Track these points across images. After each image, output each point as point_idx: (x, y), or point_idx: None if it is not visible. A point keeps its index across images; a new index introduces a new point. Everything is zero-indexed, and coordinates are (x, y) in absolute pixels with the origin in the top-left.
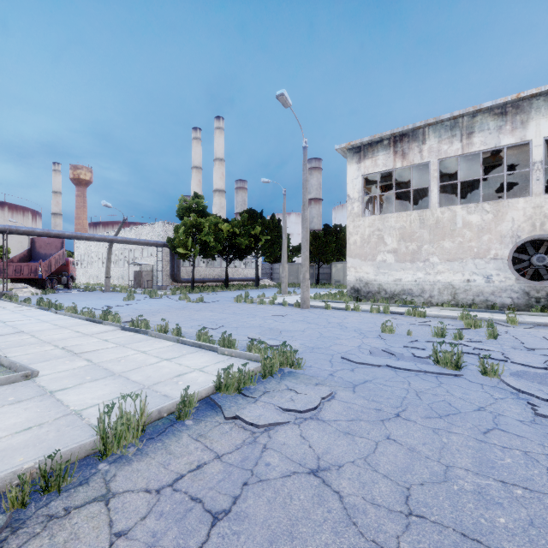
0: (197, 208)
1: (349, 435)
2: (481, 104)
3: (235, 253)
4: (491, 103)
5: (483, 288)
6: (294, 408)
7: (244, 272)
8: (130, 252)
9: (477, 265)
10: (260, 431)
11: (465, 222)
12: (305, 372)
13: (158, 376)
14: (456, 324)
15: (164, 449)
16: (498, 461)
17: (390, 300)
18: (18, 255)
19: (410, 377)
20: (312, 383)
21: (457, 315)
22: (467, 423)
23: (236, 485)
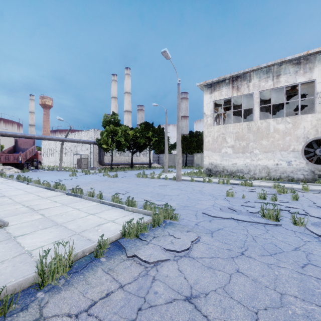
0: (114, 121)
1: (211, 269)
2: (285, 58)
3: (136, 148)
4: (291, 57)
5: (286, 168)
6: (174, 249)
7: (142, 159)
8: (75, 147)
9: (282, 155)
10: (151, 266)
11: (275, 129)
12: (180, 223)
13: (86, 225)
14: (271, 191)
15: (84, 280)
16: (316, 289)
17: (230, 176)
18: (7, 149)
19: (247, 226)
20: (185, 230)
21: (271, 185)
22: (290, 259)
23: (133, 311)
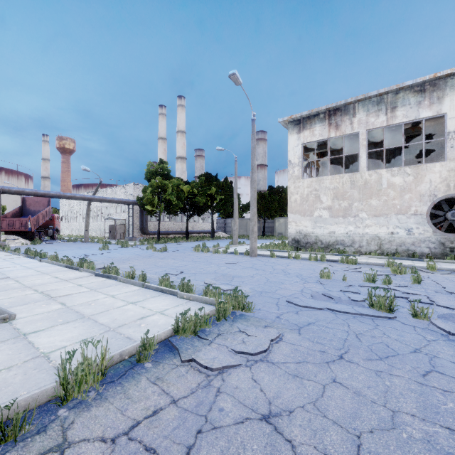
0: (162, 172)
1: (298, 378)
2: (403, 83)
3: (194, 210)
4: (412, 81)
5: (405, 239)
6: (246, 351)
7: (202, 226)
8: (106, 209)
9: (399, 220)
10: (214, 374)
11: (389, 183)
12: (254, 315)
13: (123, 318)
14: (384, 271)
15: (123, 393)
16: (441, 405)
17: (326, 250)
18: (11, 211)
19: (349, 319)
20: (262, 325)
21: (383, 262)
22: (406, 365)
23: (190, 434)
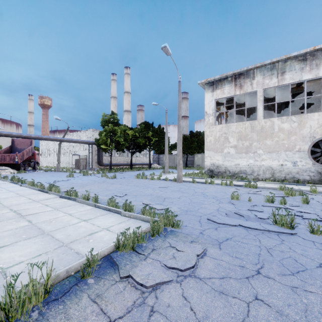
0: (113, 121)
1: (223, 295)
2: (290, 54)
3: (136, 148)
4: (297, 53)
5: (291, 169)
6: (176, 267)
7: (142, 160)
8: (74, 147)
9: (287, 155)
10: (149, 291)
11: (280, 128)
12: (182, 231)
13: (76, 234)
14: (278, 193)
15: (64, 313)
16: None
17: (232, 177)
18: (3, 149)
19: (259, 235)
20: (188, 240)
21: (276, 187)
22: (317, 281)
23: None
